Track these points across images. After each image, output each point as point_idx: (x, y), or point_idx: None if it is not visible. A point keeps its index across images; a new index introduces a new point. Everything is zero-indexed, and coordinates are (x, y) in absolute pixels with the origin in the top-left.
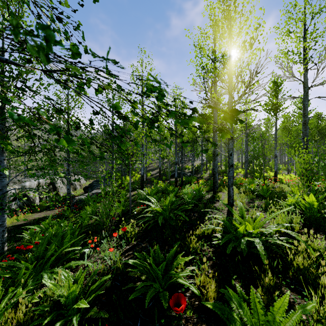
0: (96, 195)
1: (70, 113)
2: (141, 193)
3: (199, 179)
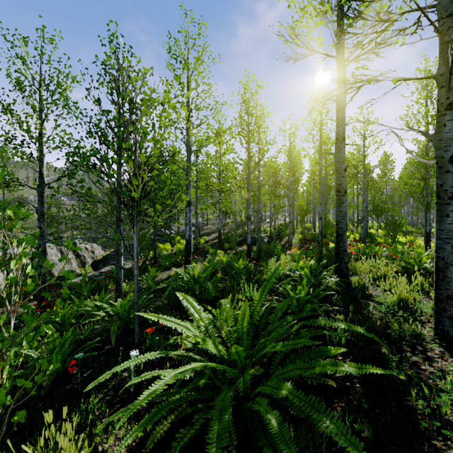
0: (106, 276)
1: (44, 119)
2: (181, 276)
3: (285, 247)
